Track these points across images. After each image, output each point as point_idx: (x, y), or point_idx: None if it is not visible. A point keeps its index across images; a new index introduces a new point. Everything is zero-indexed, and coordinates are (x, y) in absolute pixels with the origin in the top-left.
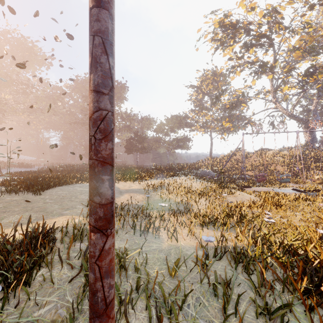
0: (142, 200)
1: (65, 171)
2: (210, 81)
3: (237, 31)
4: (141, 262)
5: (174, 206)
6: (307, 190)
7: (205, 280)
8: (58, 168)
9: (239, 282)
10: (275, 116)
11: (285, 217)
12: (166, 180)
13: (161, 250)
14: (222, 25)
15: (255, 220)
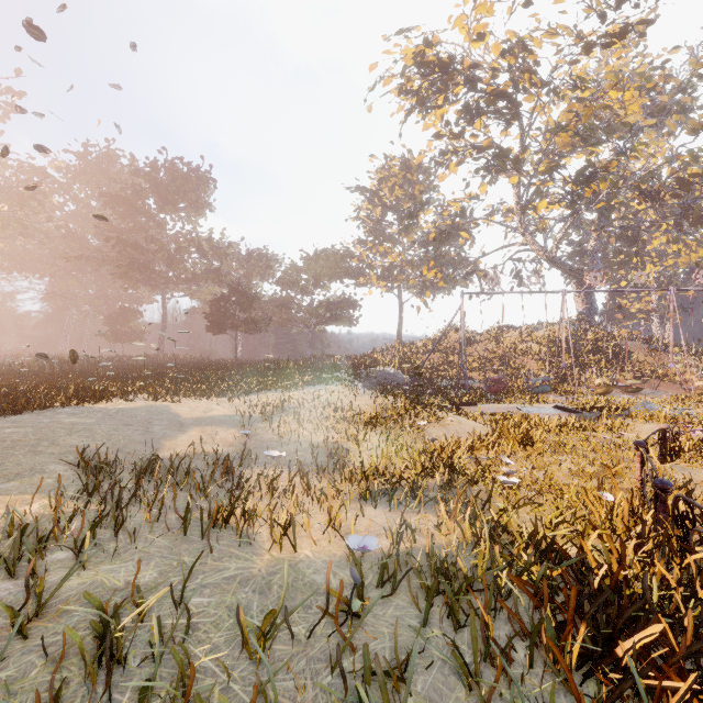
0: (233, 442)
1: (45, 376)
2: (397, 181)
3: (452, 78)
4: (180, 624)
5: (307, 455)
6: (581, 408)
7: (345, 661)
8: (28, 367)
9: (433, 655)
10: (524, 260)
11: (541, 468)
12: (296, 394)
13: (248, 579)
14: (421, 63)
15: (481, 479)
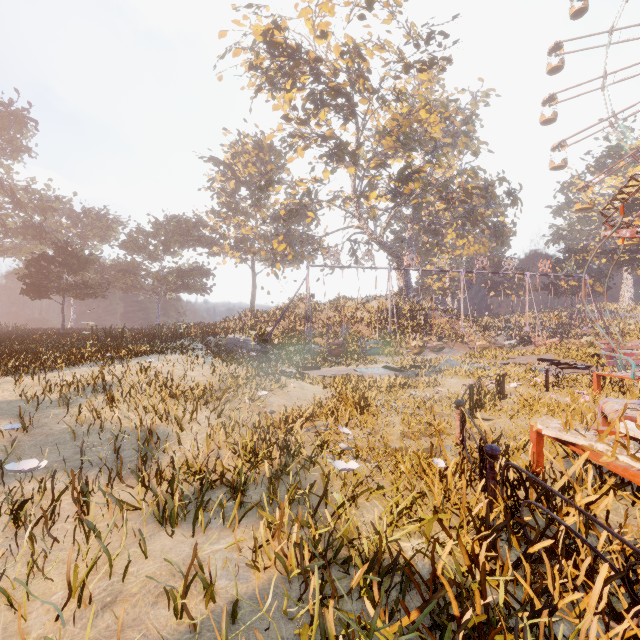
0: None
1: None
2: (251, 158)
3: (299, 65)
4: None
5: (108, 449)
6: (404, 367)
7: None
8: None
9: None
10: (359, 242)
11: (376, 432)
12: (120, 368)
13: None
14: (271, 43)
15: (319, 454)
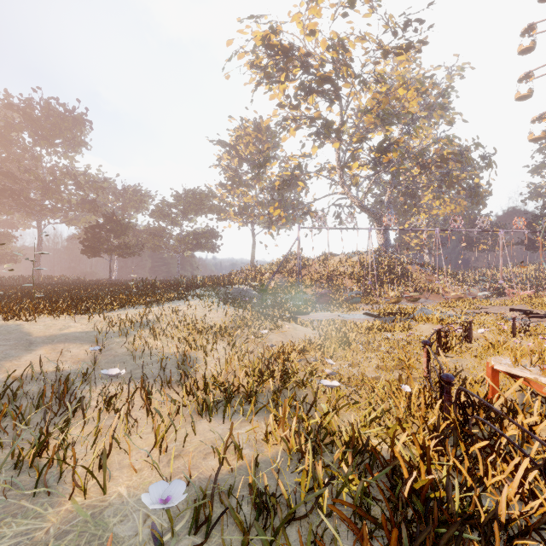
0: (84, 358)
1: None
2: (251, 139)
3: (291, 61)
4: None
5: (157, 367)
6: (382, 314)
7: None
8: None
9: None
10: (343, 206)
11: (355, 365)
12: (157, 310)
13: None
14: (268, 45)
15: (309, 378)
